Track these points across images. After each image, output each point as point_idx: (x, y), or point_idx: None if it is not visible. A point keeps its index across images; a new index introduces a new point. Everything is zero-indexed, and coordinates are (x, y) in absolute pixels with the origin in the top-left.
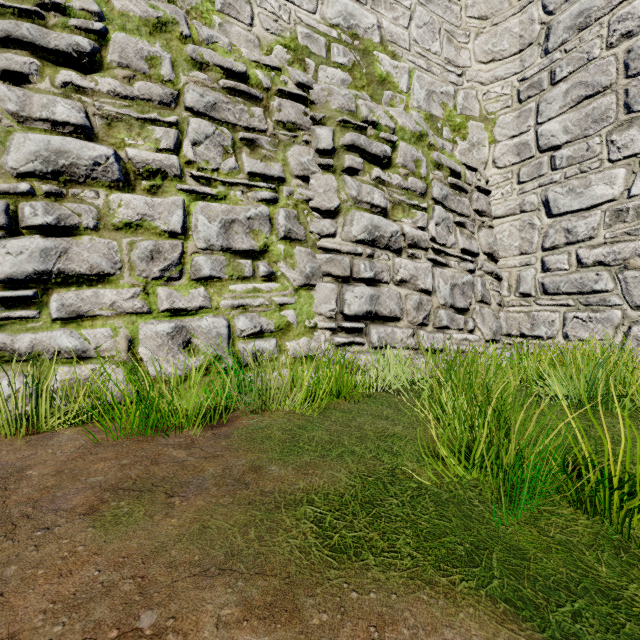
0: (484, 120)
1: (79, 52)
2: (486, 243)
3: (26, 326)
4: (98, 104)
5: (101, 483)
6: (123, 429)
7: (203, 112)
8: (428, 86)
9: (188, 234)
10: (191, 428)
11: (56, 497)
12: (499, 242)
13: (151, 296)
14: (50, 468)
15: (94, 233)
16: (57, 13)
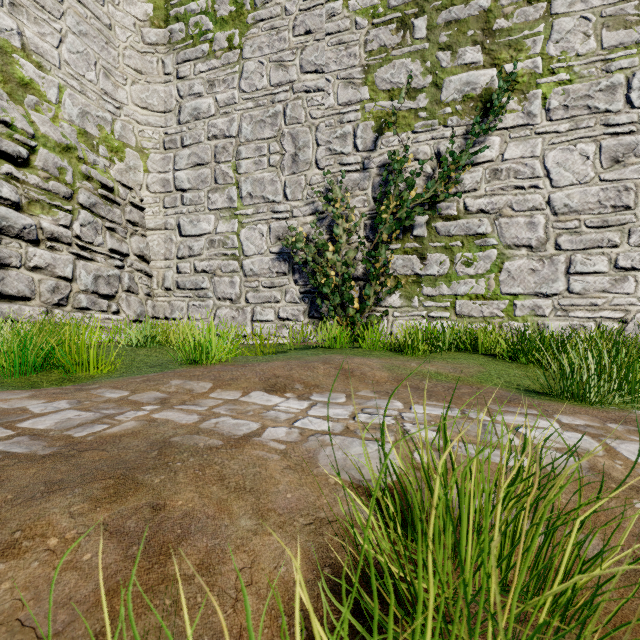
0: (140, 151)
1: None
2: (137, 247)
3: None
4: None
5: None
6: None
7: None
8: (83, 106)
9: None
10: None
11: None
12: (151, 248)
13: None
14: None
15: None
16: None
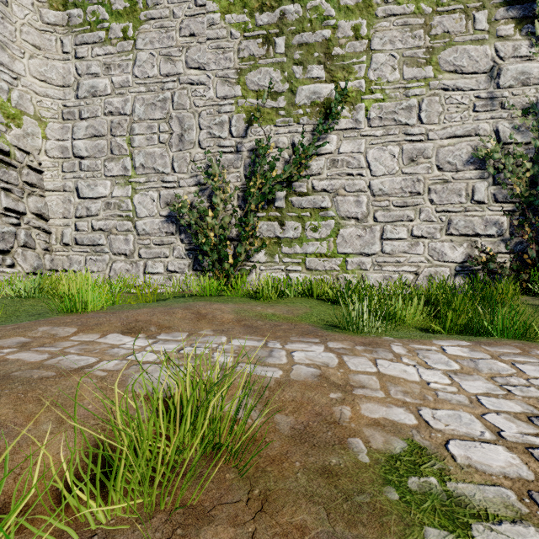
0: (39, 120)
1: None
2: (35, 207)
3: None
4: None
5: None
6: None
7: None
8: None
9: None
10: None
11: None
12: (50, 207)
13: None
14: None
15: None
16: None
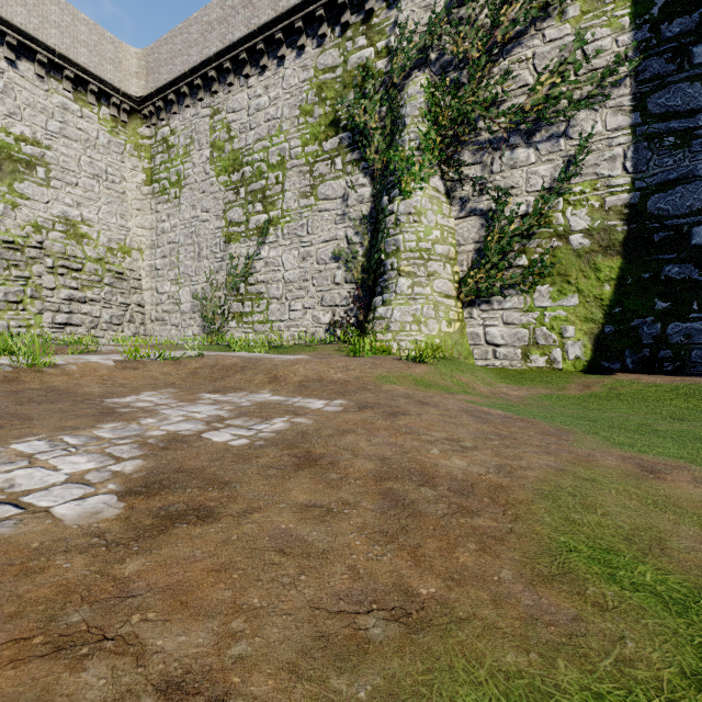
0: (140, 251)
1: None
2: (136, 300)
3: None
4: None
5: None
6: None
7: None
8: (109, 236)
9: None
10: None
11: None
12: (145, 300)
13: None
14: None
15: None
16: None
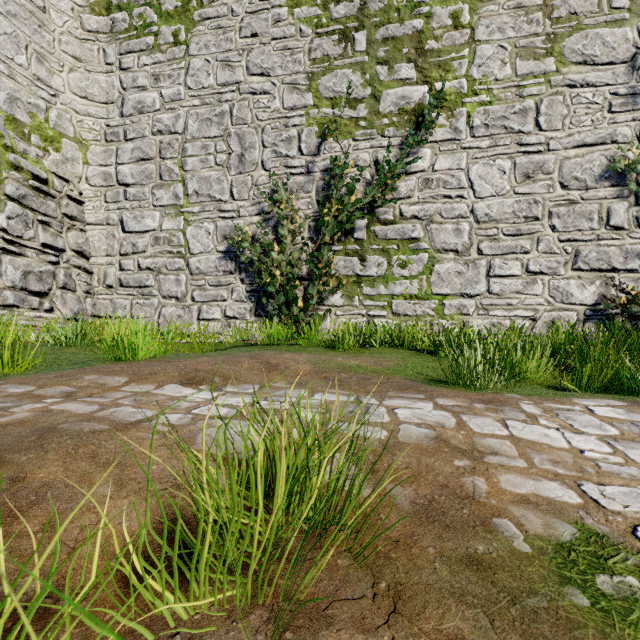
0: (79, 142)
1: None
2: (75, 242)
3: None
4: None
5: None
6: None
7: None
8: (11, 91)
9: None
10: None
11: None
12: (91, 244)
13: None
14: None
15: None
16: None
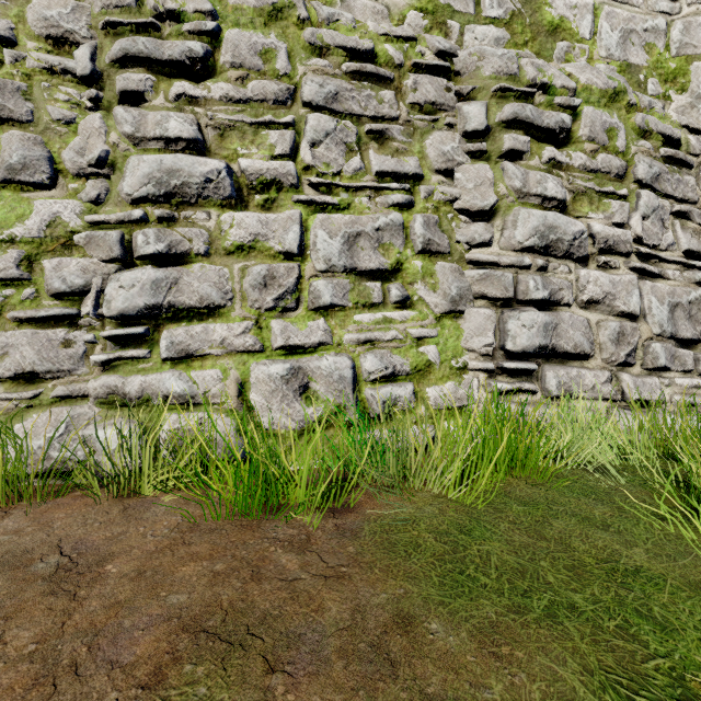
0: None
1: (192, 58)
2: None
3: (137, 367)
4: (210, 113)
5: (182, 610)
6: (227, 502)
7: (323, 105)
8: (623, 24)
9: (305, 254)
10: (307, 510)
11: (121, 630)
12: None
13: (264, 331)
14: (132, 563)
15: (205, 260)
16: (172, 22)
